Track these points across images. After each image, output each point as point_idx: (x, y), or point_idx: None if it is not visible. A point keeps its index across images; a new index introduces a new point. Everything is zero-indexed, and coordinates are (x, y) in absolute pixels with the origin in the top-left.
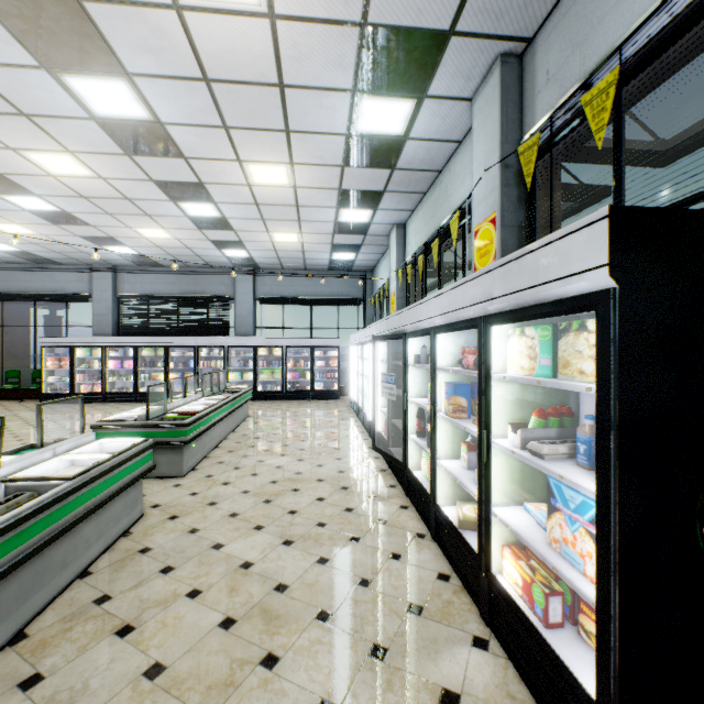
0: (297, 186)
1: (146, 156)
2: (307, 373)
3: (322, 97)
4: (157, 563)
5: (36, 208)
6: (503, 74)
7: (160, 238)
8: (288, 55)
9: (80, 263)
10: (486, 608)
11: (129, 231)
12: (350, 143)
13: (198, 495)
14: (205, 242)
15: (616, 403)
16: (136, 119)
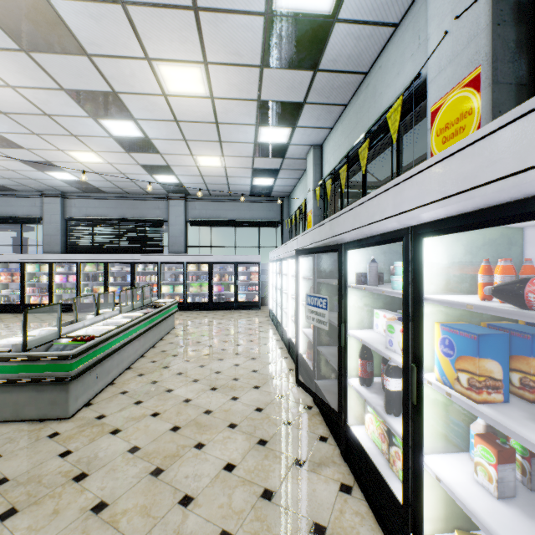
0: (214, 96)
1: (45, 53)
2: (231, 286)
3: None
4: None
5: None
6: None
7: (93, 162)
8: None
9: (32, 189)
10: None
11: (62, 155)
12: (269, 29)
13: (69, 457)
14: (136, 167)
15: None
16: None
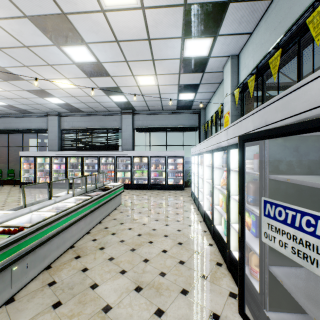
0: (145, 6)
1: None
2: (163, 173)
3: None
4: None
5: None
6: None
7: (69, 88)
8: None
9: (42, 112)
10: None
11: (49, 83)
12: None
13: None
14: (97, 90)
15: None
16: None
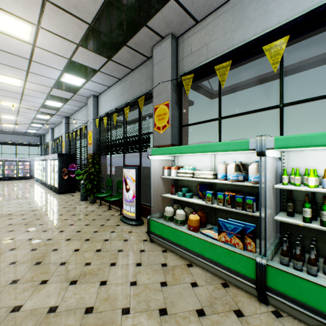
0: (17, 119)
1: None
2: (15, 170)
3: (29, 113)
4: None
5: None
6: (66, 120)
7: None
8: (21, 110)
9: None
10: (54, 190)
11: None
12: (35, 117)
13: None
14: None
15: (58, 166)
16: None
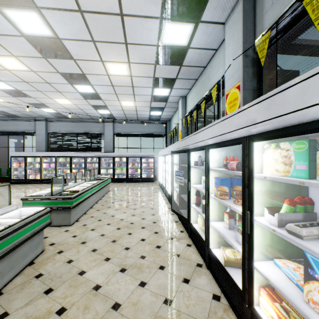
0: (132, 75)
1: (54, 58)
2: (138, 169)
3: (144, 22)
4: (44, 286)
5: (3, 88)
6: (244, 4)
7: (66, 104)
8: None
9: (30, 117)
10: None
11: (51, 100)
12: (159, 50)
13: (76, 237)
14: (88, 106)
15: None
16: (46, 36)
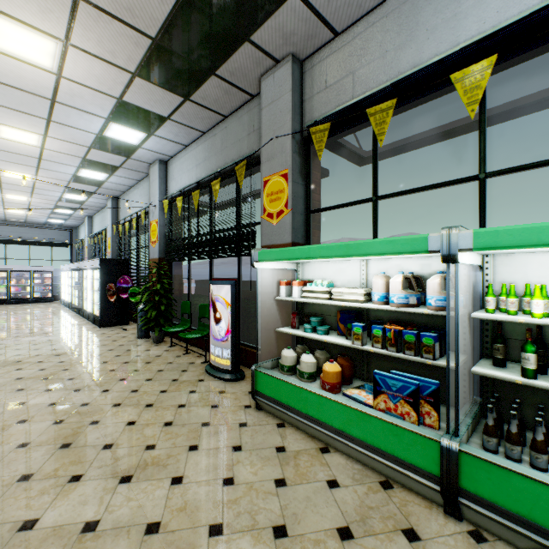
0: (32, 201)
1: None
2: (28, 287)
3: (51, 191)
4: None
5: None
6: (113, 202)
7: None
8: (39, 185)
9: None
10: (94, 321)
11: None
12: (62, 198)
13: None
14: None
15: (101, 280)
16: None
